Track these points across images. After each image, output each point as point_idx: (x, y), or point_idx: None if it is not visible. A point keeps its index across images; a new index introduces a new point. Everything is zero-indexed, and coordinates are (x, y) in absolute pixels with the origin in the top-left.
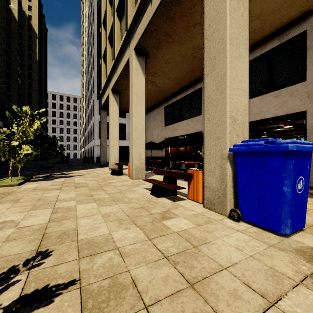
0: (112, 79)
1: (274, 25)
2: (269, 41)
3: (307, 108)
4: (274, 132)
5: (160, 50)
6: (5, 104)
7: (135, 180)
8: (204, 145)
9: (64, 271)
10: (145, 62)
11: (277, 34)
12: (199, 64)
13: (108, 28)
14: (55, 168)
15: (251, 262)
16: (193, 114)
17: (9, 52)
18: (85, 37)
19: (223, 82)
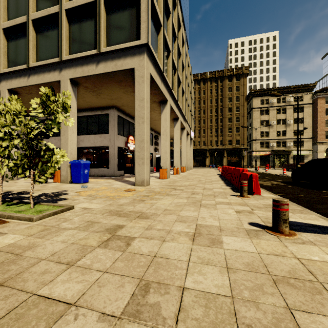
0: None
1: (98, 106)
2: (97, 110)
3: (109, 145)
4: None
5: (30, 95)
6: None
7: (9, 181)
8: None
9: (23, 191)
10: None
11: (100, 109)
12: None
13: None
14: None
15: (70, 186)
16: (56, 134)
17: None
18: None
19: (67, 141)
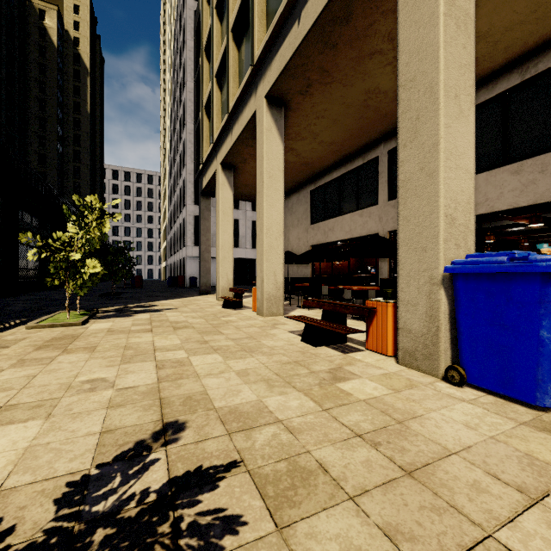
0: (222, 145)
1: (512, 49)
2: (502, 76)
3: None
4: (507, 234)
5: (309, 97)
6: (42, 189)
7: (268, 318)
8: (397, 261)
9: (215, 450)
10: (282, 118)
11: (517, 65)
12: (376, 118)
13: (216, 59)
14: (126, 297)
15: (494, 446)
16: (363, 203)
17: (43, 101)
18: (168, 72)
19: (432, 158)
